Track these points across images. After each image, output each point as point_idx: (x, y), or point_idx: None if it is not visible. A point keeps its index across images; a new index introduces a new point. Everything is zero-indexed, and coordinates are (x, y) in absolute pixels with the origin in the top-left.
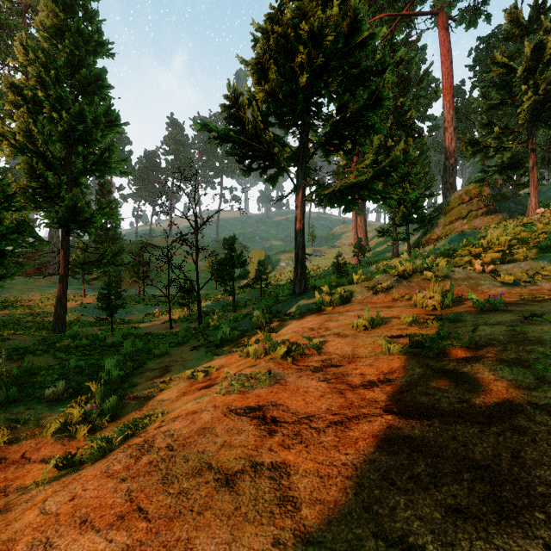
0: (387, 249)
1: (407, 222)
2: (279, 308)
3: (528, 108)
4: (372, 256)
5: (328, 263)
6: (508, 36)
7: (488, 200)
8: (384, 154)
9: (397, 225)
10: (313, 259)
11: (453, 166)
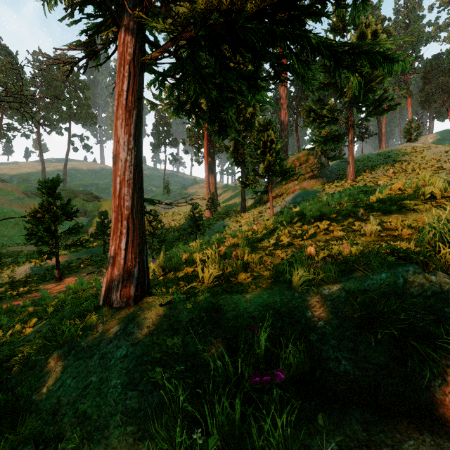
0: (234, 204)
1: (270, 174)
2: (47, 370)
3: (353, 87)
4: (222, 209)
5: (182, 216)
6: (334, 28)
7: (312, 166)
8: (235, 115)
9: (259, 177)
10: (168, 211)
11: (286, 137)
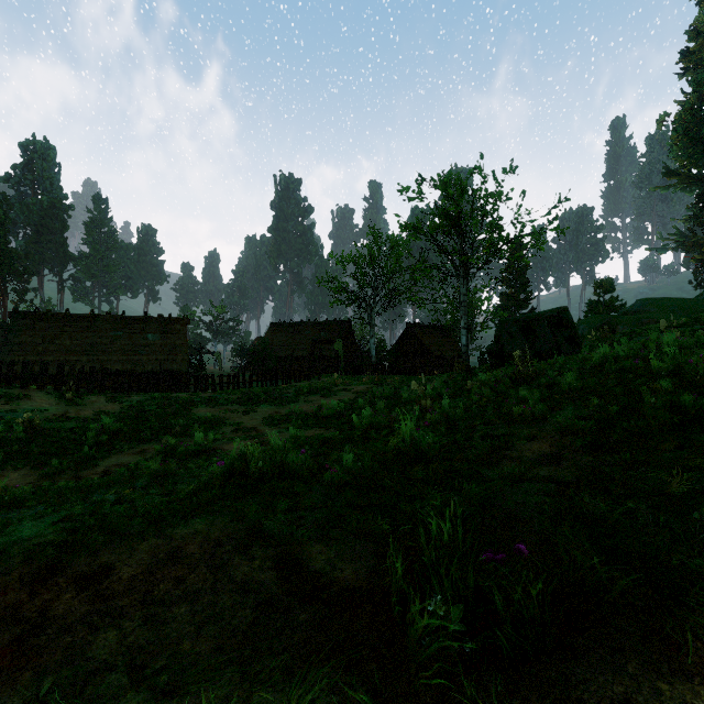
0: None
1: None
2: None
3: None
4: None
5: None
6: None
7: None
8: None
9: None
10: None
11: None
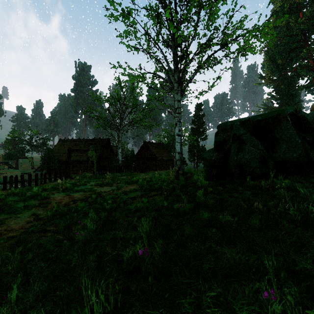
0: None
1: None
2: None
3: None
4: None
5: None
6: None
7: None
8: None
9: None
10: None
11: None
